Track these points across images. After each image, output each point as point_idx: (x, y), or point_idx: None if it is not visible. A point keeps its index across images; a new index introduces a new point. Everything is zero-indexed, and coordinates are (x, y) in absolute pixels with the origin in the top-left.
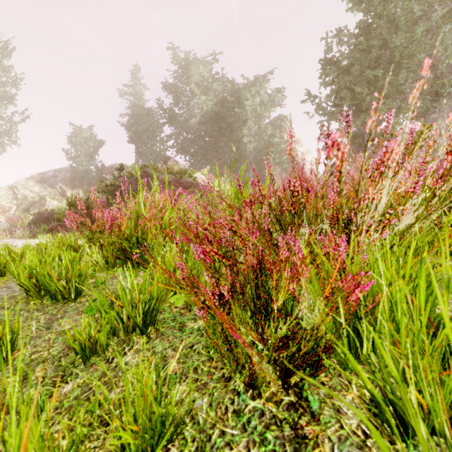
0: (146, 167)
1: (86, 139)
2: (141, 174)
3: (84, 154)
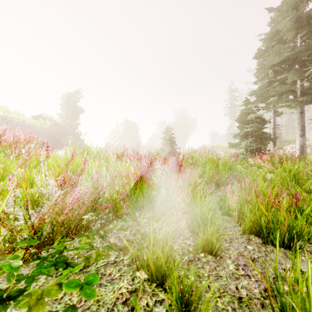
0: None
1: None
2: None
3: None
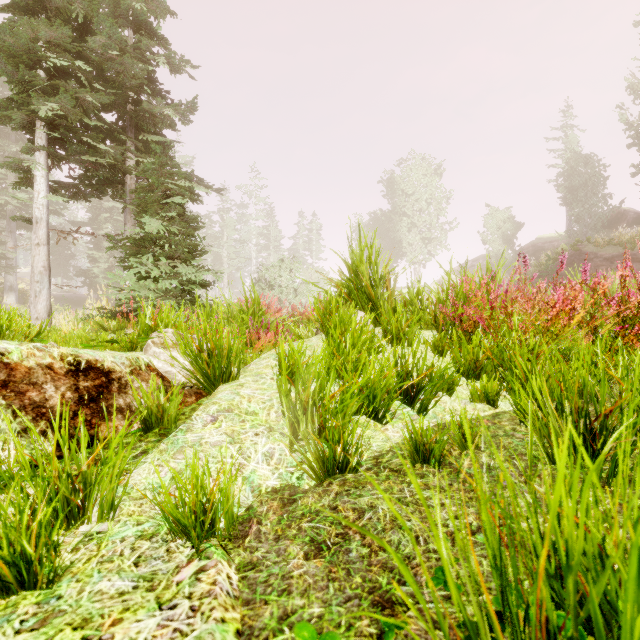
0: (582, 235)
1: (503, 221)
2: (572, 253)
3: (501, 237)
